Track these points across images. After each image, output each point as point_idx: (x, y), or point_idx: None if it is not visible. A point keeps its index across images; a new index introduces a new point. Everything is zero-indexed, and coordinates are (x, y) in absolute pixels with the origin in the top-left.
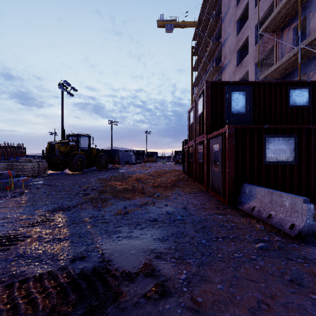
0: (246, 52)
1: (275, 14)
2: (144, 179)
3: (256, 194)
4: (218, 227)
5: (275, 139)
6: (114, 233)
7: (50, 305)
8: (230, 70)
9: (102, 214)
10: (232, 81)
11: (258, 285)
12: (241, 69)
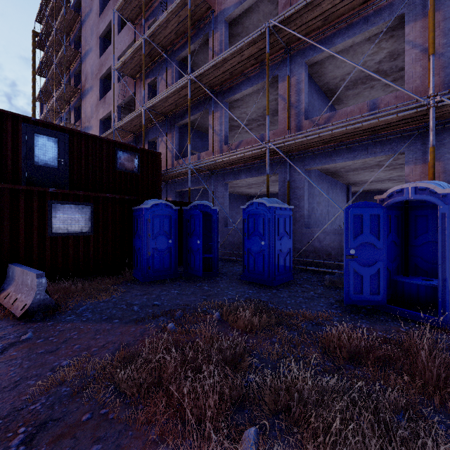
0: None
1: (128, 57)
2: None
3: (16, 276)
4: None
5: (66, 206)
6: None
7: None
8: (93, 100)
9: None
10: (35, 119)
11: None
12: (105, 106)
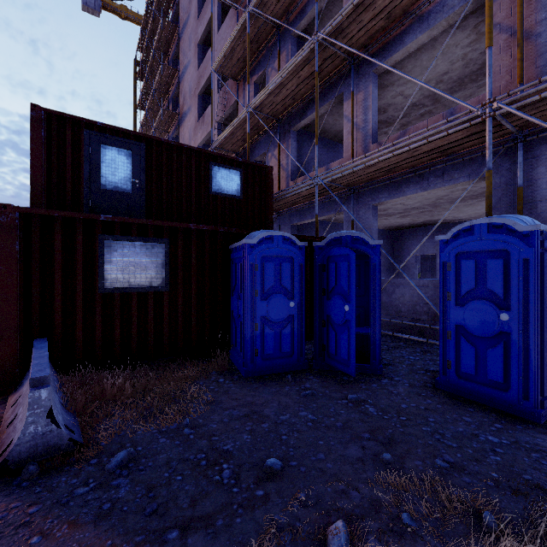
0: None
1: (229, 48)
2: None
3: None
4: None
5: (126, 244)
6: None
7: None
8: (191, 124)
9: None
10: (102, 123)
11: None
12: (203, 127)
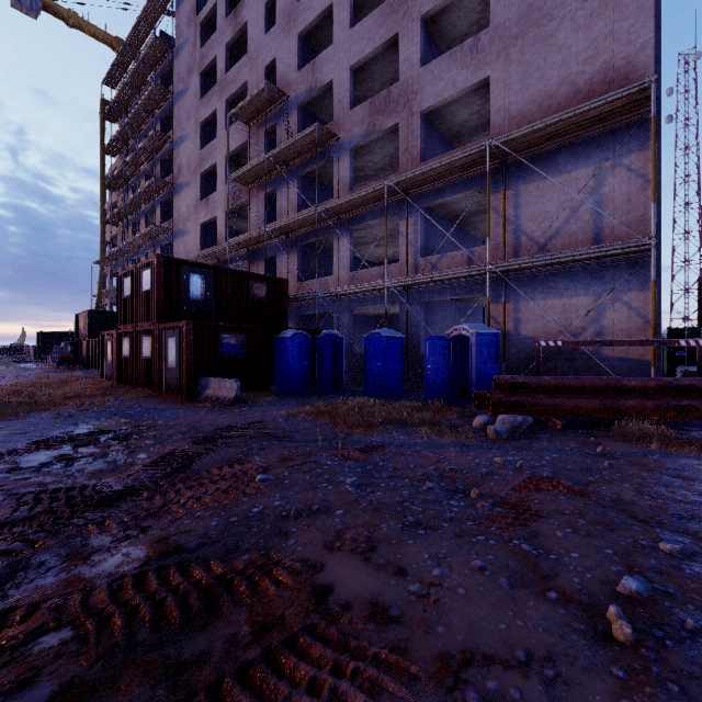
0: (215, 181)
1: (246, 170)
2: (30, 392)
3: (211, 384)
4: (179, 409)
5: (229, 336)
6: (80, 424)
7: (84, 438)
8: (190, 199)
9: (33, 421)
10: (191, 261)
11: (202, 417)
12: (207, 209)
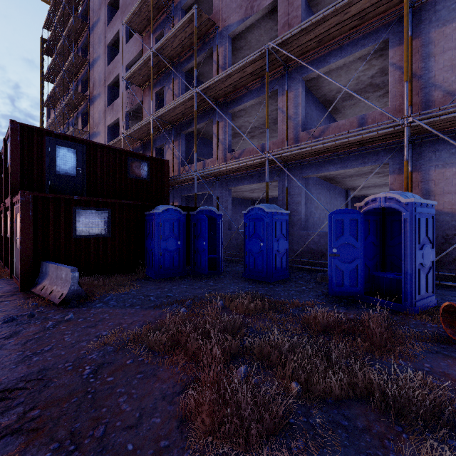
0: None
1: (137, 68)
2: None
3: (50, 272)
4: None
5: (88, 212)
6: None
7: None
8: (101, 107)
9: None
10: (57, 132)
11: None
12: (113, 113)
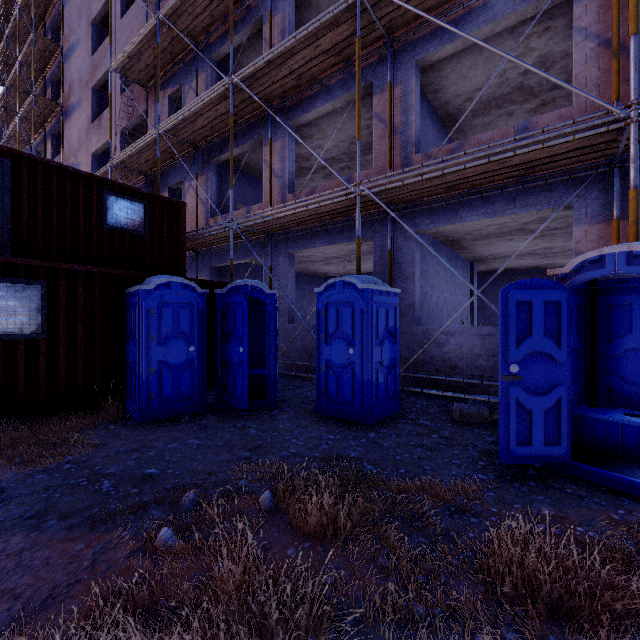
0: None
1: (134, 50)
2: None
3: None
4: None
5: None
6: None
7: None
8: (81, 123)
9: None
10: None
11: None
12: (100, 132)
